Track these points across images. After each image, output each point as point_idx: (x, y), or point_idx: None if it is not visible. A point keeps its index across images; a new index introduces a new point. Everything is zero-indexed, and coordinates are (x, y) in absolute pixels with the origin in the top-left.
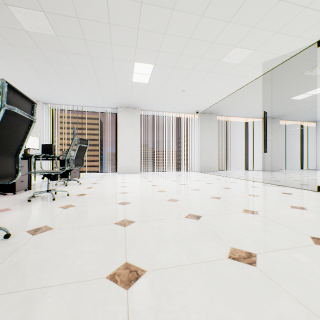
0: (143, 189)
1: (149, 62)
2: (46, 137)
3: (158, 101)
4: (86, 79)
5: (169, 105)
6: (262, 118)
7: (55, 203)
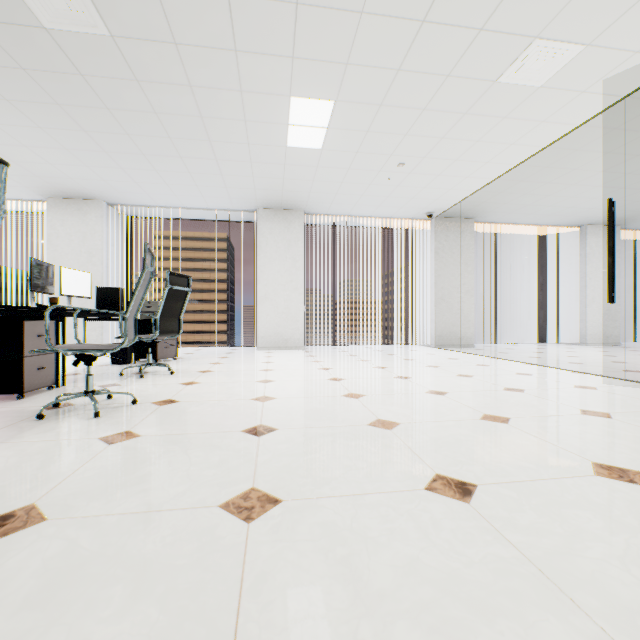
0: (310, 388)
1: (323, 95)
2: (115, 274)
3: (344, 191)
4: (188, 146)
5: (368, 200)
6: (578, 225)
7: (96, 426)
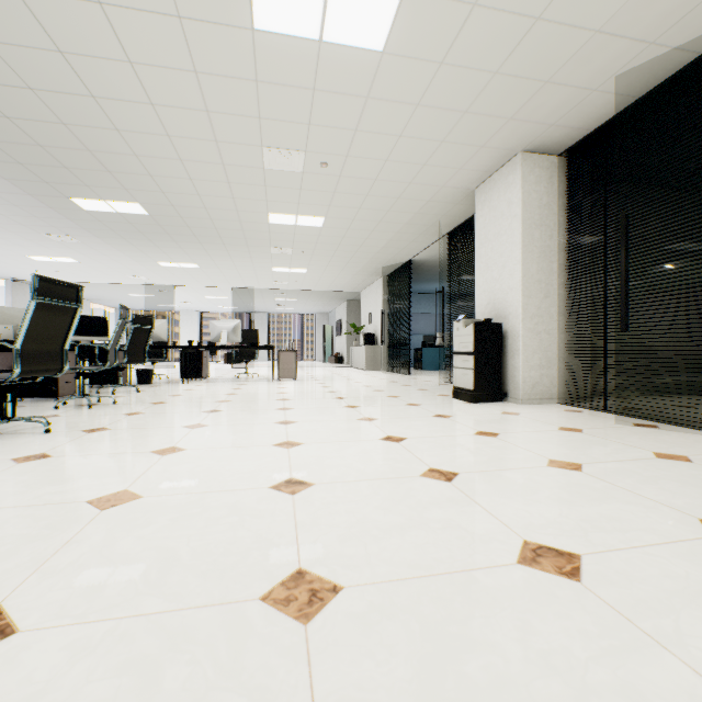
0: None
1: (81, 261)
2: None
3: None
4: None
5: None
6: None
7: None
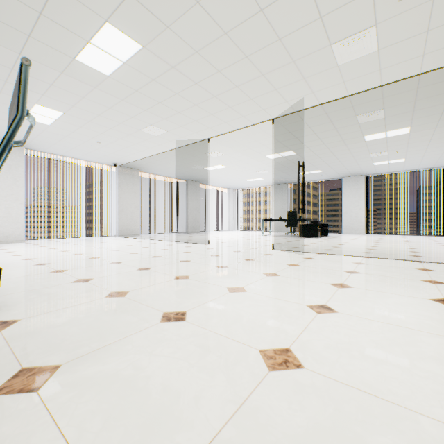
0: (53, 254)
1: (57, 109)
2: None
3: (61, 144)
4: None
5: (77, 151)
6: (185, 180)
7: None
